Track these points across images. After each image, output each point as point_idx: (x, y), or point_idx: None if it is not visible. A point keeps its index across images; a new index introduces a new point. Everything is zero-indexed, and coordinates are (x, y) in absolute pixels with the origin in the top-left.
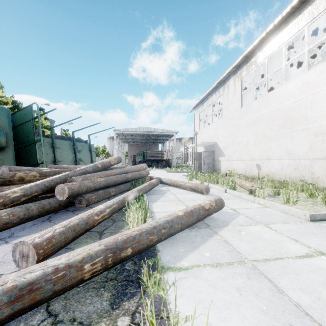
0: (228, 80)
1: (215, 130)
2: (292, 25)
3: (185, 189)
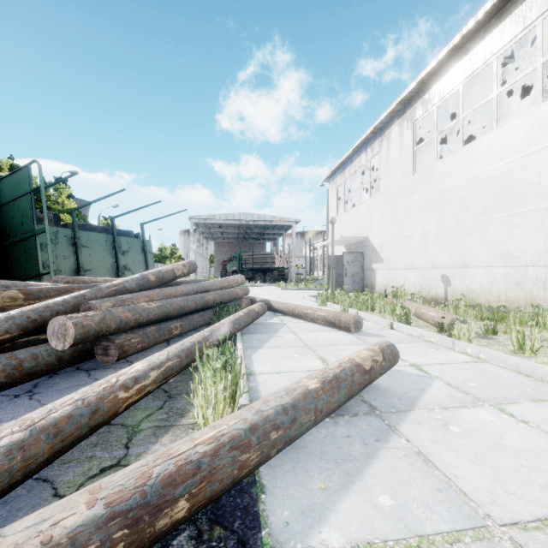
0: (390, 126)
1: (366, 216)
2: (512, 19)
3: (315, 321)
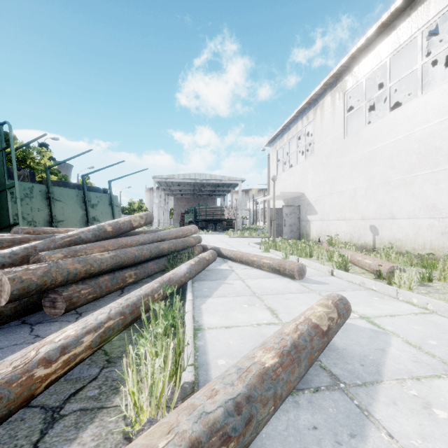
0: (323, 97)
1: (302, 175)
2: None
3: (261, 268)
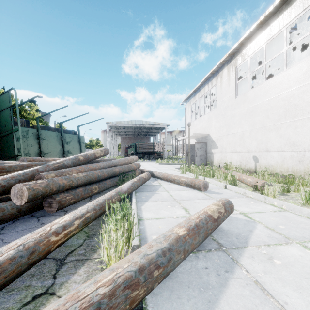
0: (222, 69)
1: (208, 122)
2: (295, 4)
3: (180, 184)
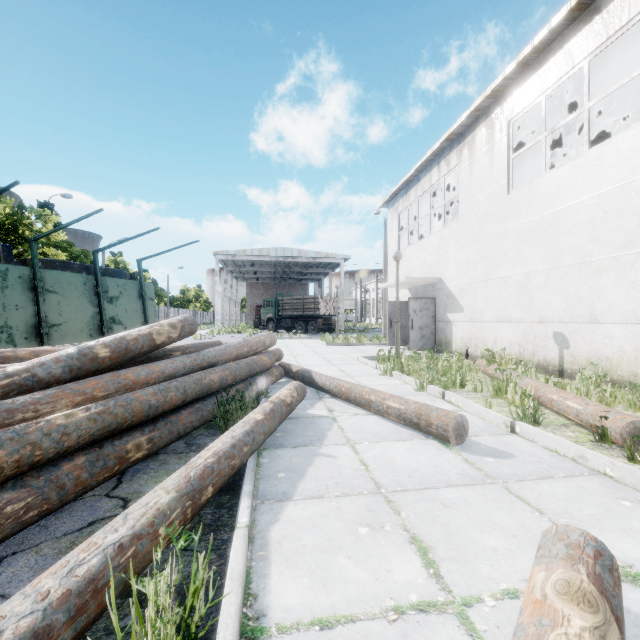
0: (473, 130)
1: (438, 251)
2: None
3: (384, 416)
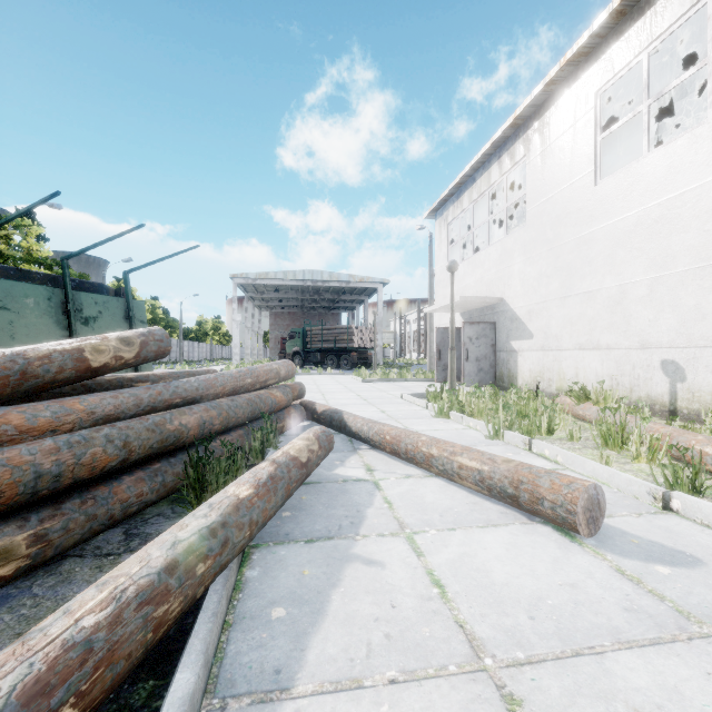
0: (546, 110)
1: (499, 265)
2: None
3: (453, 480)
